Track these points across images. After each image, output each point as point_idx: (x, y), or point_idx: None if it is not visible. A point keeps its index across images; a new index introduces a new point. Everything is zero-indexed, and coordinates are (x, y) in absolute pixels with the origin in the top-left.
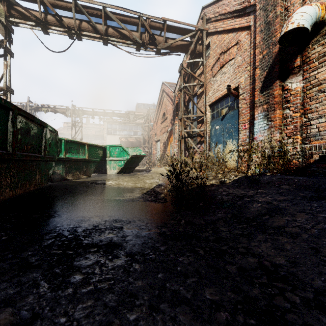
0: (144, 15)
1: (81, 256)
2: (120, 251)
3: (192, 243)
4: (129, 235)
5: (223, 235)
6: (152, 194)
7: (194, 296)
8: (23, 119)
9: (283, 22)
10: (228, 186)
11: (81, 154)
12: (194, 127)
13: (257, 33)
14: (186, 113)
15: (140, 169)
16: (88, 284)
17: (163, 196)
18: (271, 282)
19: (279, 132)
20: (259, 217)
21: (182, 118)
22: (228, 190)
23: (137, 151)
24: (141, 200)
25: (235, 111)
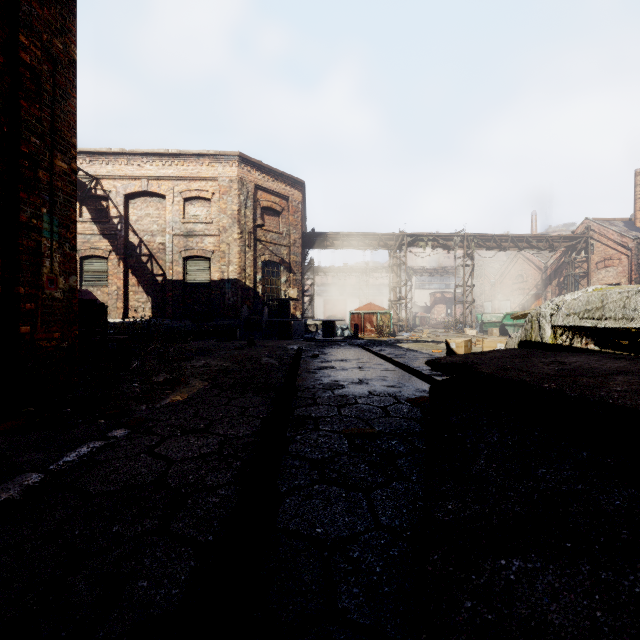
0: (549, 235)
1: None
2: None
3: None
4: None
5: None
6: None
7: None
8: None
9: None
10: None
11: None
12: None
13: (632, 264)
14: (562, 285)
15: None
16: None
17: None
18: None
19: None
20: None
21: None
22: None
23: None
24: None
25: None
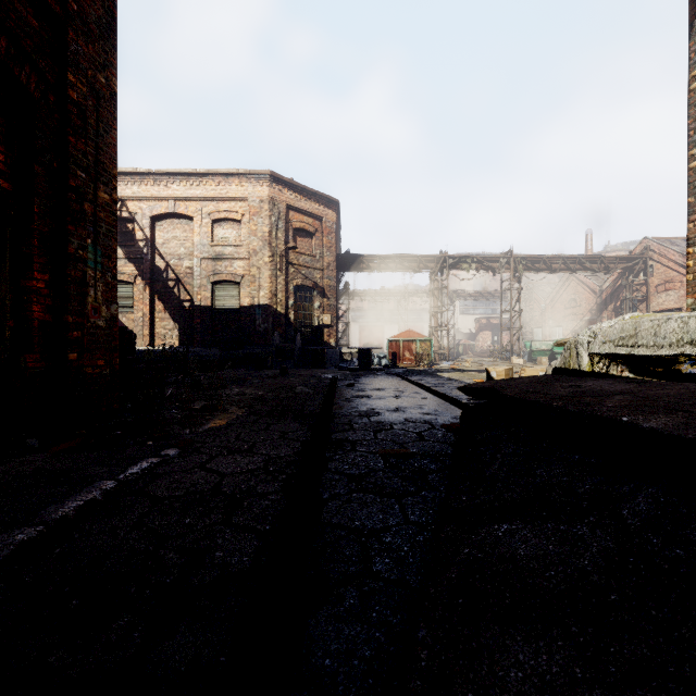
0: (604, 256)
1: None
2: None
3: None
4: None
5: None
6: None
7: None
8: None
9: None
10: None
11: None
12: None
13: None
14: (619, 310)
15: None
16: None
17: None
18: None
19: None
20: None
21: None
22: None
23: None
24: None
25: None
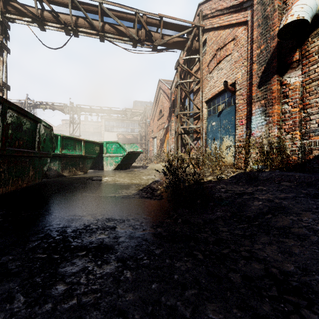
0: (140, 11)
1: (67, 262)
2: (111, 255)
3: (190, 246)
4: (121, 236)
5: (223, 236)
6: (148, 190)
7: (193, 314)
8: (14, 114)
9: (282, 16)
10: (226, 183)
11: (77, 150)
12: (191, 123)
13: (254, 28)
14: (182, 110)
15: (137, 166)
16: (71, 297)
17: (159, 193)
18: (282, 295)
19: (277, 128)
20: (260, 216)
21: (179, 115)
22: (227, 186)
23: (134, 147)
24: (136, 197)
25: (231, 107)
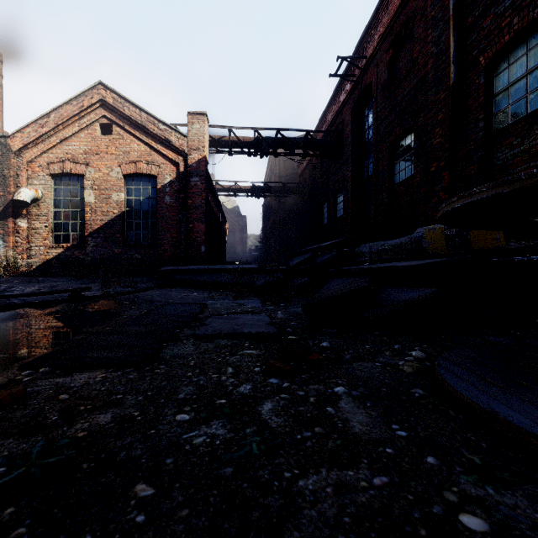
0: None
1: None
2: None
3: None
4: None
5: None
6: None
7: None
8: None
9: (16, 182)
10: None
11: None
12: None
13: None
14: None
15: None
16: None
17: None
18: None
19: (13, 251)
20: (5, 290)
21: None
22: None
23: None
24: None
25: None
